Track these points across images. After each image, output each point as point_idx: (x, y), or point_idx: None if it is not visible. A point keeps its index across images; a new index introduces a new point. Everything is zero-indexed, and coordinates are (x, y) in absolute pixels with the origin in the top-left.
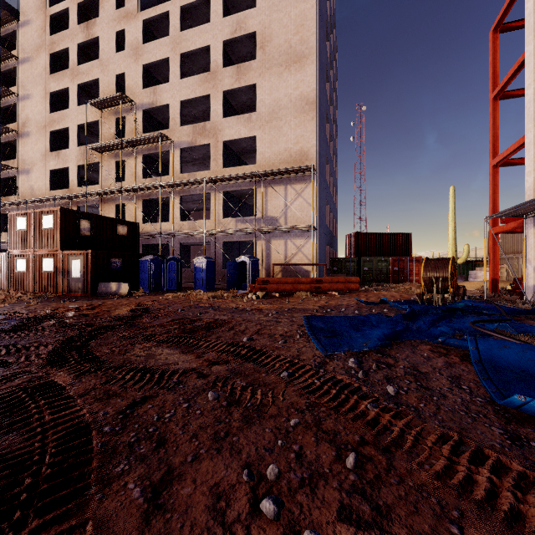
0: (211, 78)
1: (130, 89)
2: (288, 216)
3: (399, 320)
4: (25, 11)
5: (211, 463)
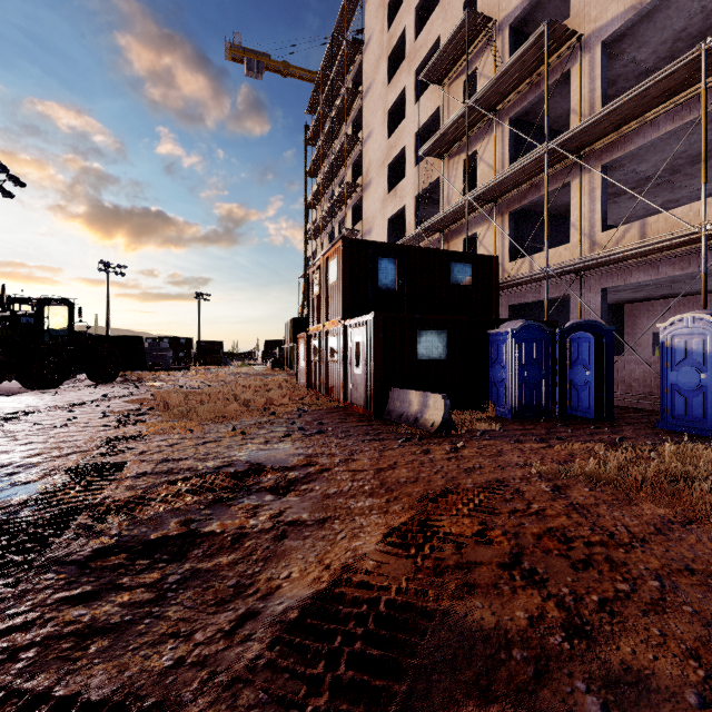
0: None
1: (486, 4)
2: None
3: None
4: (368, 27)
5: None
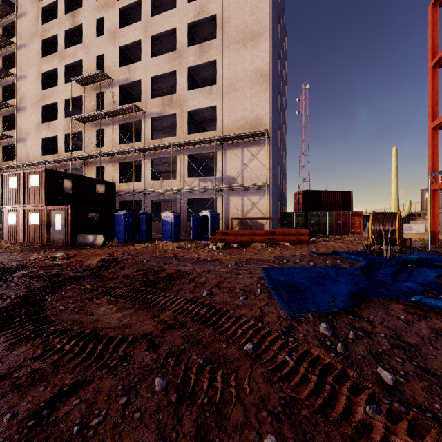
0: (178, 56)
1: (109, 67)
2: (245, 175)
3: (358, 273)
4: (22, 4)
5: None
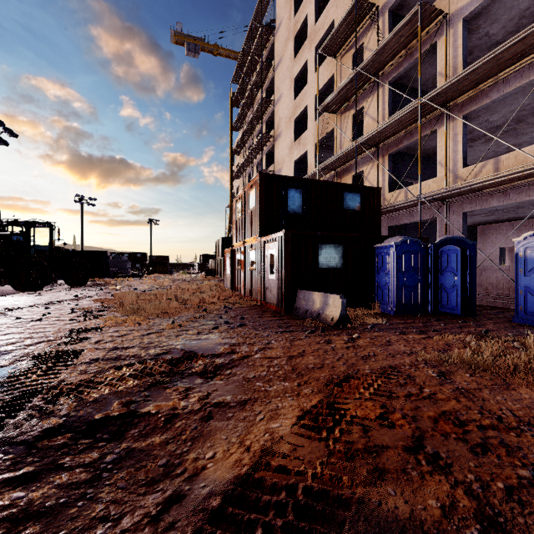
0: None
1: None
2: None
3: None
4: (278, 16)
5: None
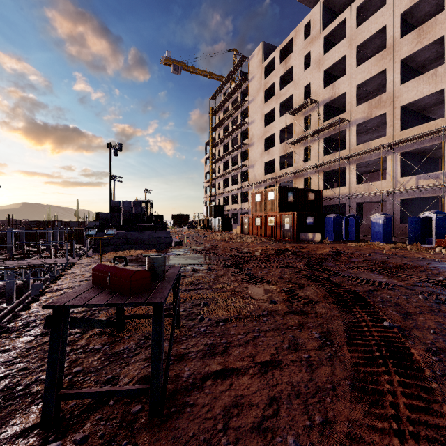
0: (387, 53)
1: (314, 92)
2: None
3: None
4: (251, 72)
5: (432, 316)
